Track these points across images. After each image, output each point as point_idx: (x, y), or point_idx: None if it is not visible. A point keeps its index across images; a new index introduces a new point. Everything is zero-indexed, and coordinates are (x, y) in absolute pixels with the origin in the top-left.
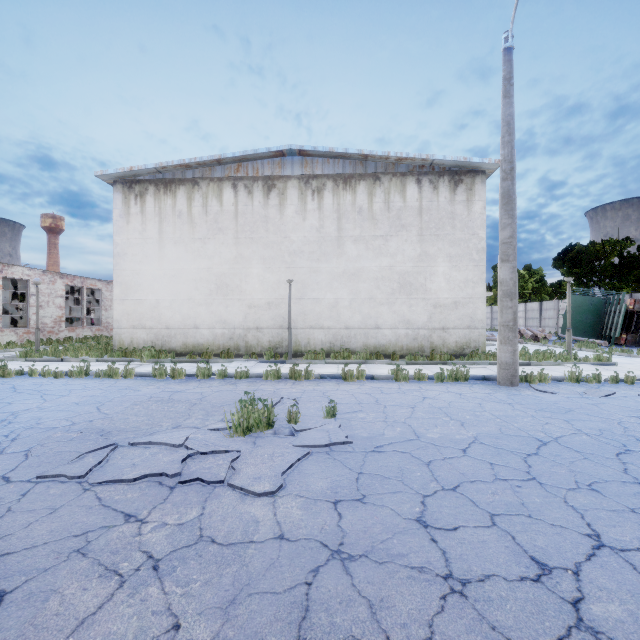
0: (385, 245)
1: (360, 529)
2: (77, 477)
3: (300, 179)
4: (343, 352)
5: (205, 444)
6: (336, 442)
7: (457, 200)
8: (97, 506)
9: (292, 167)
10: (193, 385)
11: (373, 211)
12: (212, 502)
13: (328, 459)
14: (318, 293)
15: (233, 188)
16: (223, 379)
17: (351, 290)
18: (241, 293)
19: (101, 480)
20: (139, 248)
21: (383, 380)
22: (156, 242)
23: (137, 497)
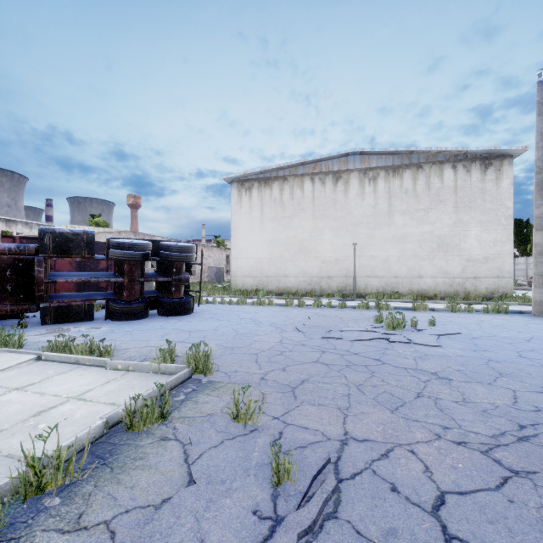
0: (426, 216)
1: (494, 356)
2: (340, 338)
3: (360, 171)
4: (394, 294)
5: (381, 331)
6: (451, 333)
7: (487, 179)
8: (367, 345)
9: (354, 163)
10: (318, 310)
11: (416, 191)
12: (415, 347)
13: (452, 339)
14: (373, 252)
15: (311, 181)
16: (330, 308)
17: (399, 249)
18: (317, 253)
19: (353, 339)
20: (248, 224)
21: (441, 311)
22: (259, 220)
23: (379, 344)
